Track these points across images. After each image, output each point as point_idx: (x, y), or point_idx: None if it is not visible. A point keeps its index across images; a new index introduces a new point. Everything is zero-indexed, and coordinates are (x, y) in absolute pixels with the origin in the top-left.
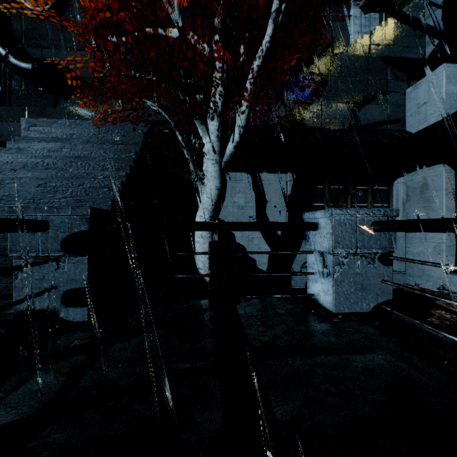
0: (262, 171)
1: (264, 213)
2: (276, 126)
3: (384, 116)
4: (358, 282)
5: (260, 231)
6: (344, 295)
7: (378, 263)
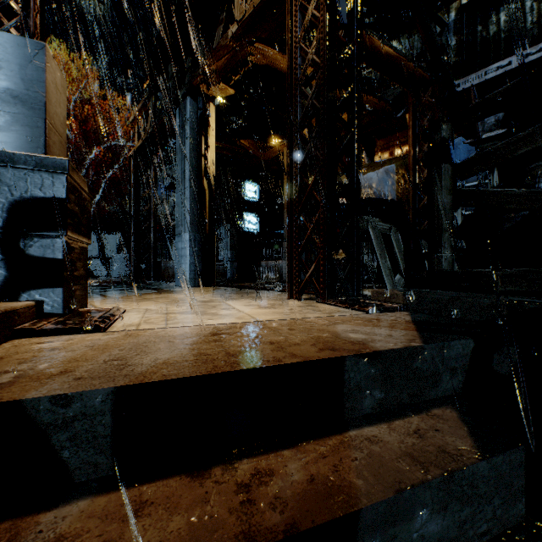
0: (103, 233)
1: (104, 254)
2: (111, 211)
3: (168, 212)
4: (120, 271)
5: (102, 263)
6: (116, 274)
7: (125, 267)
